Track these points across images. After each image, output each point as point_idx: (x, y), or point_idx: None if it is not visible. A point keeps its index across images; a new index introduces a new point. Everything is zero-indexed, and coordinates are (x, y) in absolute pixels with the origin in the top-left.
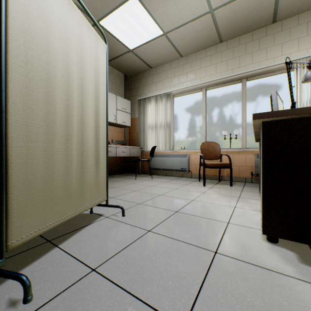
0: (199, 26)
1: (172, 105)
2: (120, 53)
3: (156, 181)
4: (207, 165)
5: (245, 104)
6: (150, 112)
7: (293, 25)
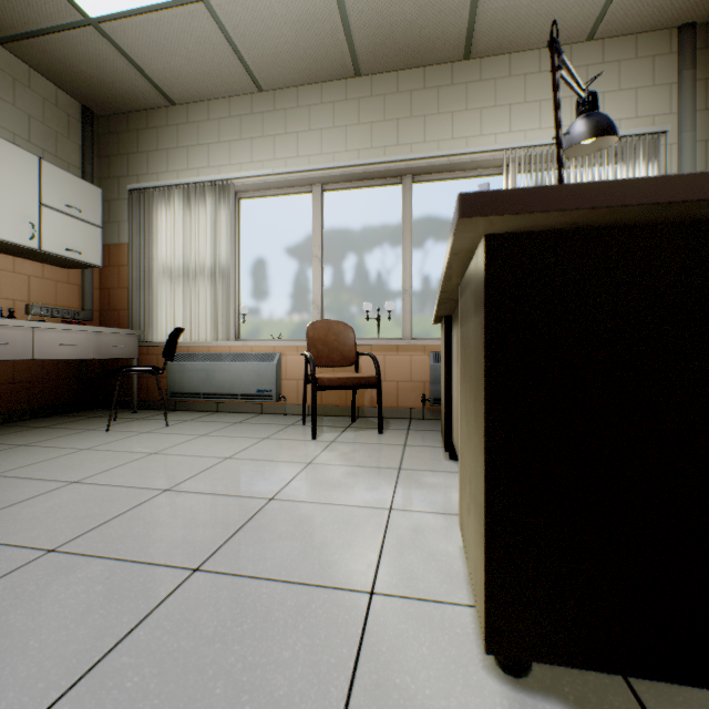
0: (303, 7)
1: (236, 218)
2: (53, 22)
3: (177, 435)
4: (323, 382)
5: (409, 235)
6: (169, 229)
7: (501, 74)
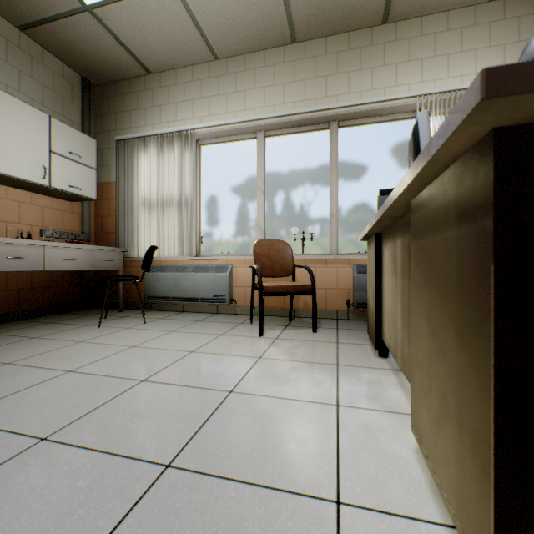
0: None
1: (197, 160)
2: (59, 10)
3: (152, 331)
4: (268, 289)
5: (336, 170)
6: (146, 170)
7: (414, 34)
